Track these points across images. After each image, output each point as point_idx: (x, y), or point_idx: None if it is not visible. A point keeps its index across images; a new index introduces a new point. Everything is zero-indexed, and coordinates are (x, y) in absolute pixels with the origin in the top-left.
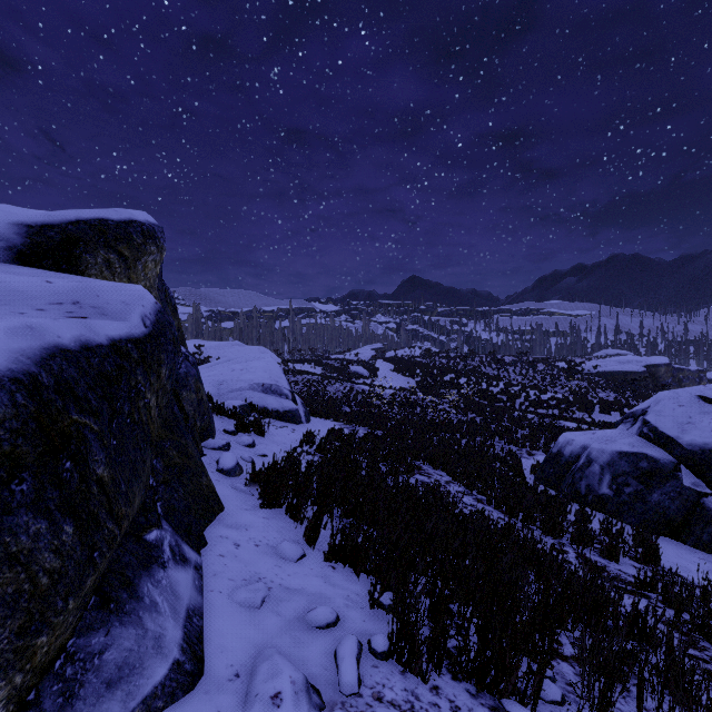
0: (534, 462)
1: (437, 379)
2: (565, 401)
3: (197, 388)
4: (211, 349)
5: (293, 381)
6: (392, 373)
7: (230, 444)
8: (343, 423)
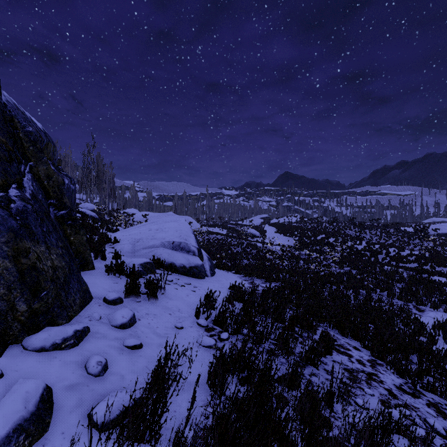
0: (437, 323)
1: (311, 239)
2: (423, 257)
3: (18, 251)
4: (154, 218)
5: (206, 239)
6: (276, 234)
7: (93, 326)
8: (242, 275)
